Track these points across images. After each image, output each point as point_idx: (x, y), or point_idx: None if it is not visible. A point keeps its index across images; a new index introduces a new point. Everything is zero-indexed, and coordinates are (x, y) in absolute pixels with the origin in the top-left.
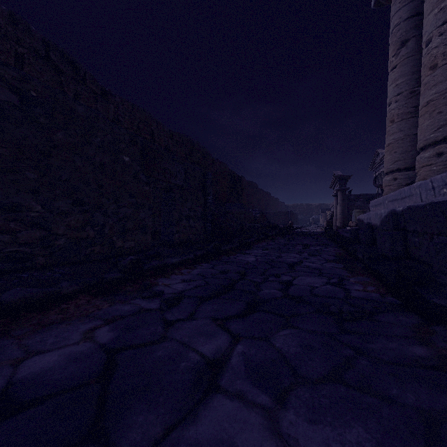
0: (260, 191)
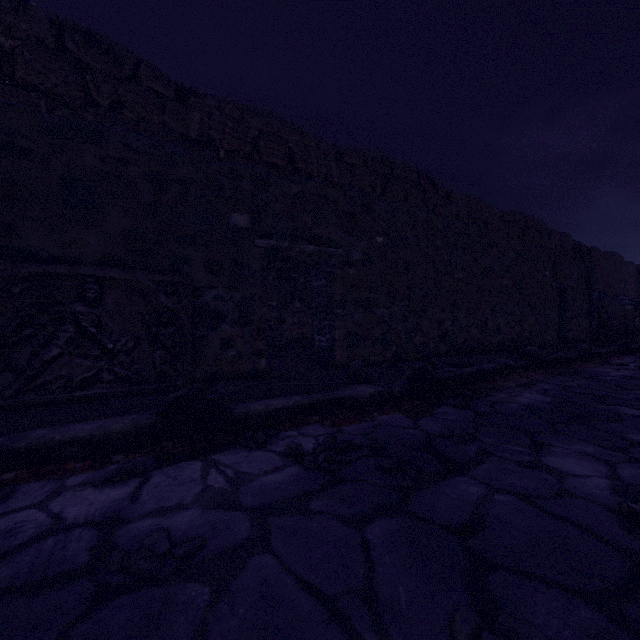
0: (626, 265)
